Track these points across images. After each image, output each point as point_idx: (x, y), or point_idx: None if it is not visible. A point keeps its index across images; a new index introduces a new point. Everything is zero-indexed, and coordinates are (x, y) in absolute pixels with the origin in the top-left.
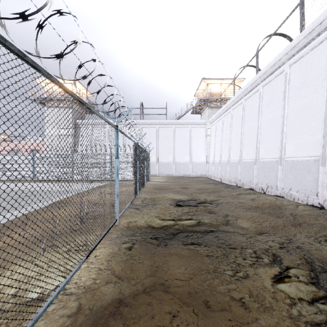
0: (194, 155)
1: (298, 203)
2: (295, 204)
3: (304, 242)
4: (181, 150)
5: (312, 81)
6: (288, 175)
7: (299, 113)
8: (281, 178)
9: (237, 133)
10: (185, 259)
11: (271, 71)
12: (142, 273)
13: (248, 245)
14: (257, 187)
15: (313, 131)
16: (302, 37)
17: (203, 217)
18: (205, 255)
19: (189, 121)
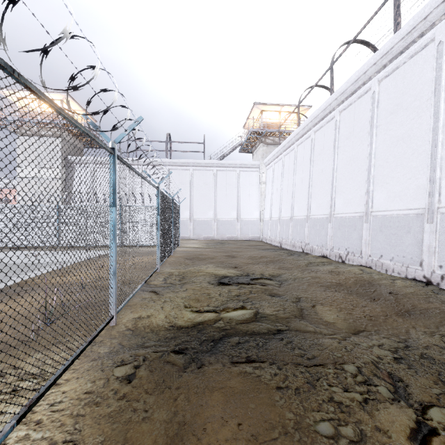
0: (244, 210)
1: (393, 276)
2: (390, 277)
3: (428, 345)
4: (225, 203)
5: (412, 102)
6: (378, 236)
7: (393, 148)
8: (368, 241)
9: (303, 179)
10: (237, 399)
11: (352, 89)
12: (148, 444)
13: (344, 357)
14: (332, 253)
15: (415, 173)
16: (398, 38)
17: (262, 305)
18: (274, 387)
19: (236, 163)
